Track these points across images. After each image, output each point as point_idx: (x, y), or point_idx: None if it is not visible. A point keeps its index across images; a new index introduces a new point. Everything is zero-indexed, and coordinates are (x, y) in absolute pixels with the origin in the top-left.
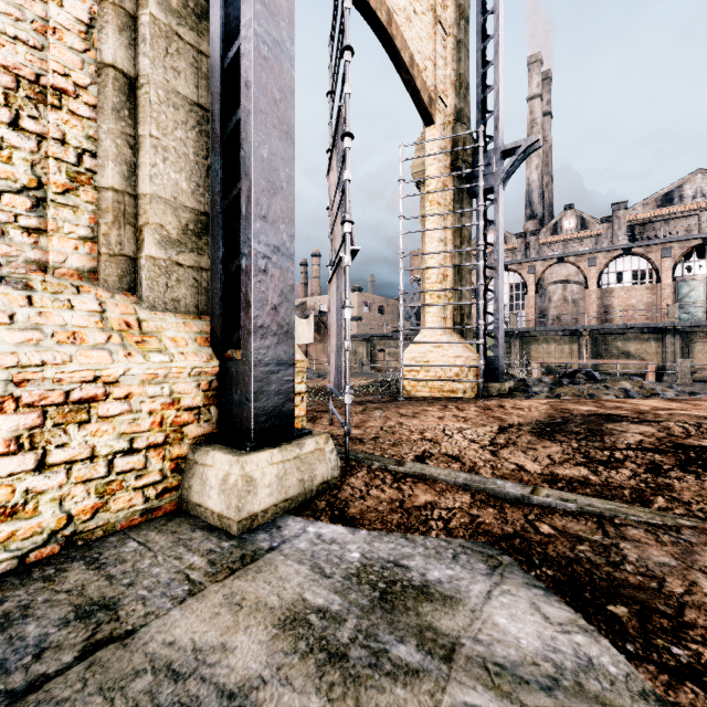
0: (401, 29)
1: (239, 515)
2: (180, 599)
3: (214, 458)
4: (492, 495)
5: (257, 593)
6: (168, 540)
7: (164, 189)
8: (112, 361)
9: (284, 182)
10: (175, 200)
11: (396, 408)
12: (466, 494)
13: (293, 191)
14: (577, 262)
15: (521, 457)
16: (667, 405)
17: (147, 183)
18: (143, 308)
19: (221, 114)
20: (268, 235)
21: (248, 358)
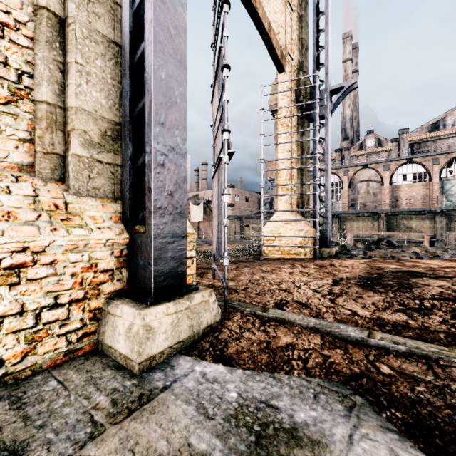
0: (262, 4)
1: (139, 358)
2: (81, 443)
3: (122, 311)
4: (336, 337)
5: (149, 437)
6: (82, 379)
7: (87, 104)
8: (39, 235)
9: (178, 98)
10: (96, 112)
11: (259, 266)
12: (317, 336)
13: (185, 106)
14: (376, 168)
15: (353, 304)
16: (449, 264)
17: (73, 99)
18: (70, 194)
19: (130, 46)
20: (166, 138)
21: (149, 232)
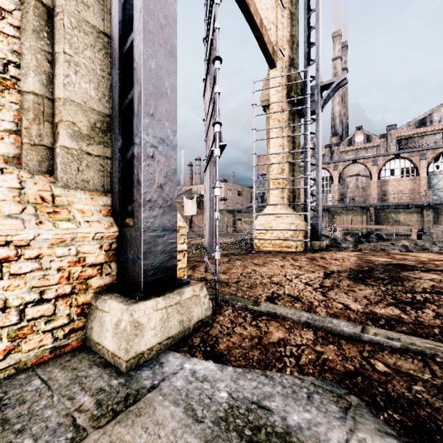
0: (254, 0)
1: (127, 355)
2: None
3: (110, 306)
4: (329, 332)
5: None
6: (67, 378)
7: (75, 95)
8: (23, 228)
9: (168, 89)
10: (85, 104)
11: (251, 259)
12: (309, 331)
13: (175, 97)
14: (365, 163)
15: (345, 298)
16: (438, 257)
17: (61, 89)
18: (57, 186)
19: (119, 37)
20: (155, 129)
21: (138, 225)
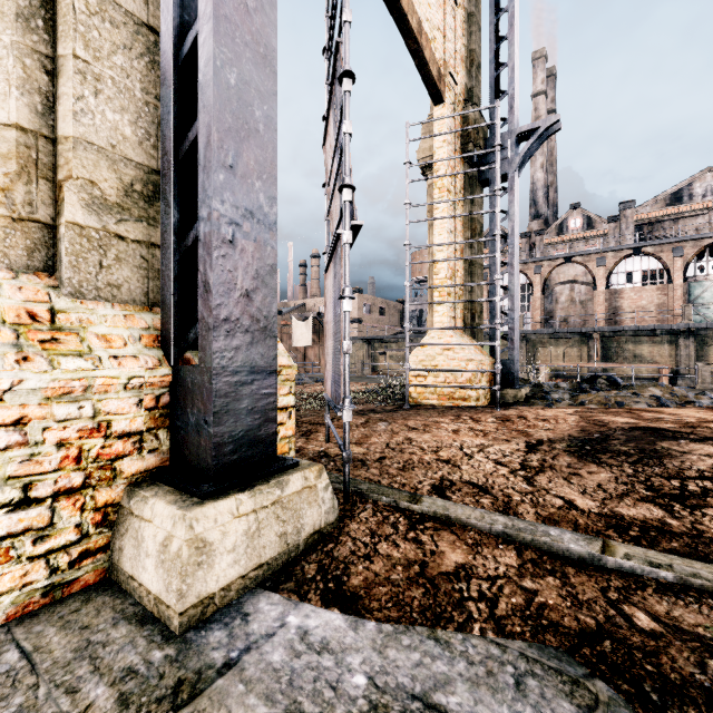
0: None
1: (182, 603)
2: None
3: (154, 510)
4: (544, 551)
5: None
6: (69, 646)
7: (95, 132)
8: None
9: (260, 124)
10: (113, 149)
11: (402, 419)
12: (510, 549)
13: (273, 138)
14: (585, 262)
15: (566, 488)
16: None
17: (69, 122)
18: (62, 295)
19: (174, 30)
20: (237, 193)
21: (206, 364)
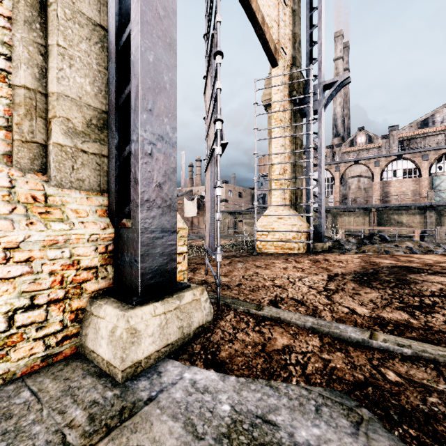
0: None
1: (123, 364)
2: None
3: (106, 312)
4: (336, 338)
5: None
6: (59, 389)
7: (70, 89)
8: (12, 229)
9: (167, 84)
10: (80, 99)
11: (252, 261)
12: (315, 337)
13: (175, 92)
14: (367, 164)
15: (351, 302)
16: (444, 259)
17: (55, 84)
18: (51, 186)
19: (116, 29)
20: (154, 126)
21: (136, 226)
